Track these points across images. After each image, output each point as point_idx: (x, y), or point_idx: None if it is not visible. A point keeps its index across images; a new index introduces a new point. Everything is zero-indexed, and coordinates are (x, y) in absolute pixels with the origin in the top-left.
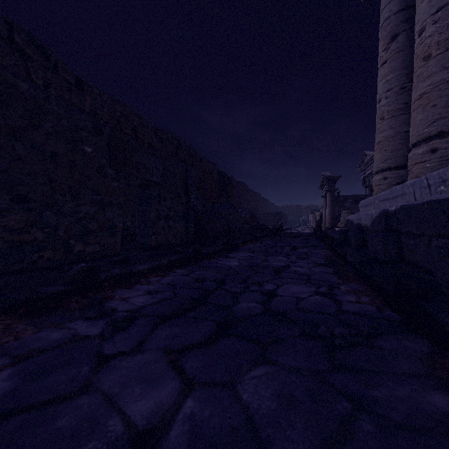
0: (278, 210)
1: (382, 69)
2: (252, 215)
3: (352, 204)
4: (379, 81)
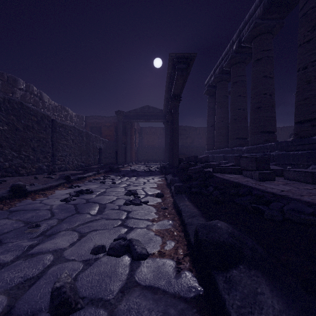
0: None
1: None
2: None
3: None
4: None
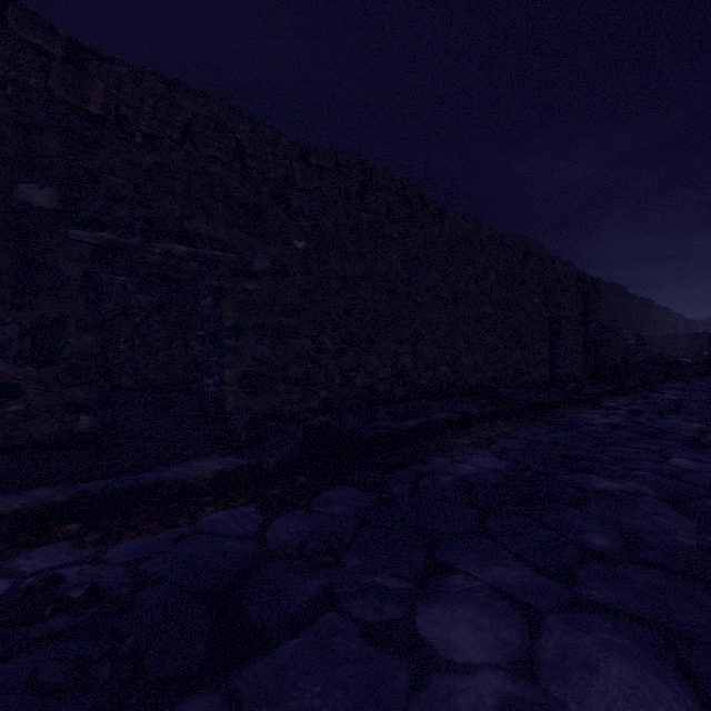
0: (694, 328)
1: None
2: (642, 341)
3: None
4: None
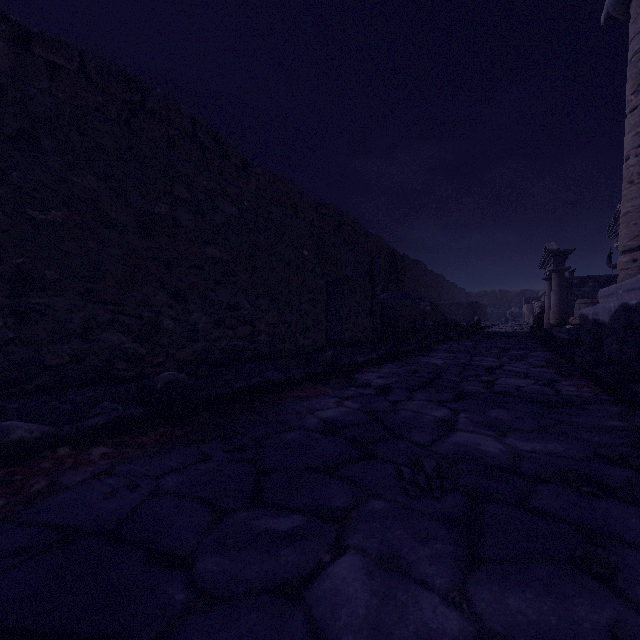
0: (471, 299)
1: (631, 117)
2: (435, 307)
3: (595, 289)
4: (626, 132)
